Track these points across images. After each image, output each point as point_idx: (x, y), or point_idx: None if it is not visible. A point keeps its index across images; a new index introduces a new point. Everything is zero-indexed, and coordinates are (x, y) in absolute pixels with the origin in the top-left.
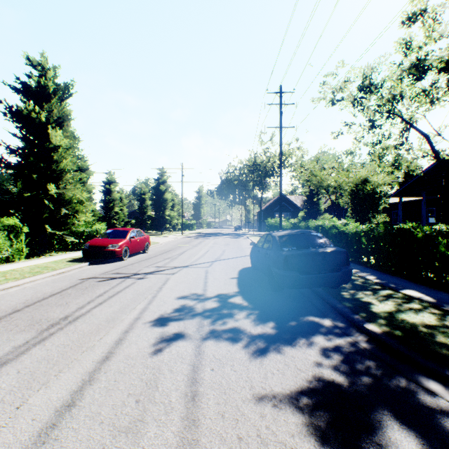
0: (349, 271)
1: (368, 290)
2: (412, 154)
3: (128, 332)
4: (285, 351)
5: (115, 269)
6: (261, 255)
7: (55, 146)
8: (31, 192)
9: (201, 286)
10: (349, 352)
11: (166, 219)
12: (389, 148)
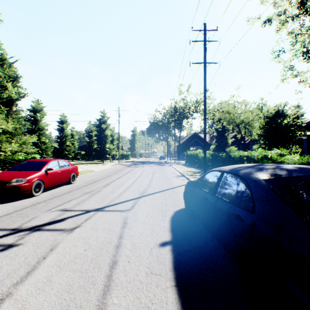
0: None
1: None
2: None
3: None
4: None
5: (1, 215)
6: (215, 210)
7: None
8: None
9: (98, 288)
10: None
11: (106, 150)
12: None
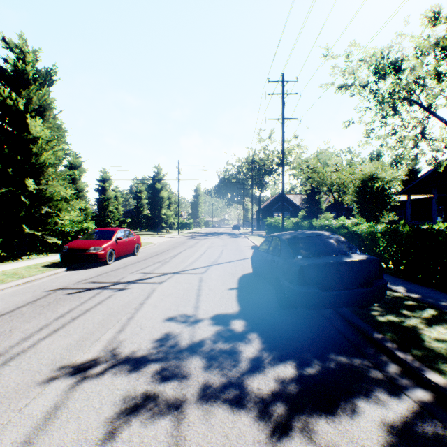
0: (384, 285)
1: (404, 309)
2: (432, 145)
3: (74, 391)
4: (319, 436)
5: (94, 276)
6: (266, 262)
7: (35, 137)
8: (8, 188)
9: (193, 301)
10: (426, 440)
11: (162, 218)
12: (407, 138)
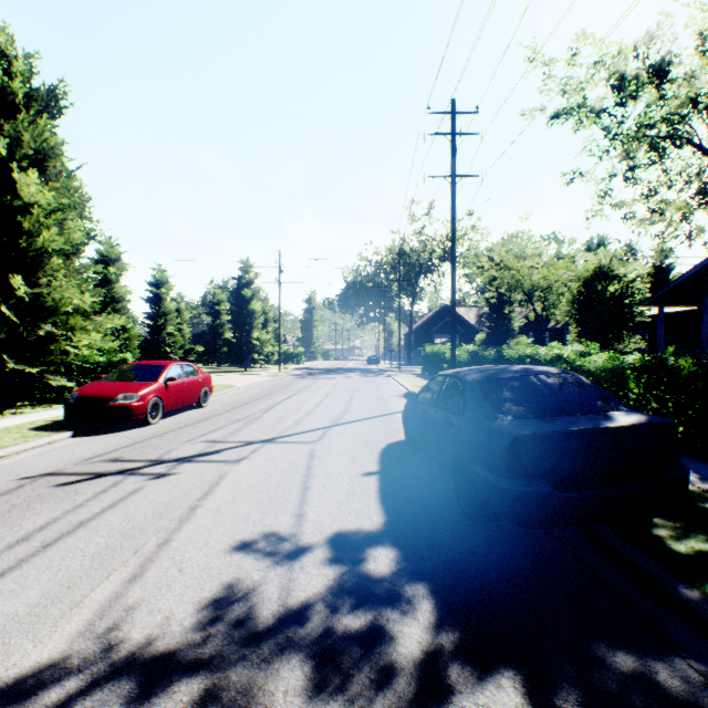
0: (685, 478)
1: None
2: None
3: None
4: None
5: (120, 447)
6: (433, 424)
7: (26, 203)
8: None
9: (293, 502)
10: None
11: (253, 345)
12: (674, 204)
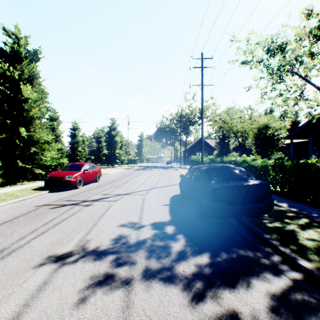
0: (271, 202)
1: (286, 218)
2: (307, 104)
3: (56, 272)
4: (224, 301)
5: (69, 196)
6: (189, 186)
7: (26, 98)
8: (7, 134)
9: (138, 213)
10: (297, 303)
11: (116, 156)
12: (290, 99)
